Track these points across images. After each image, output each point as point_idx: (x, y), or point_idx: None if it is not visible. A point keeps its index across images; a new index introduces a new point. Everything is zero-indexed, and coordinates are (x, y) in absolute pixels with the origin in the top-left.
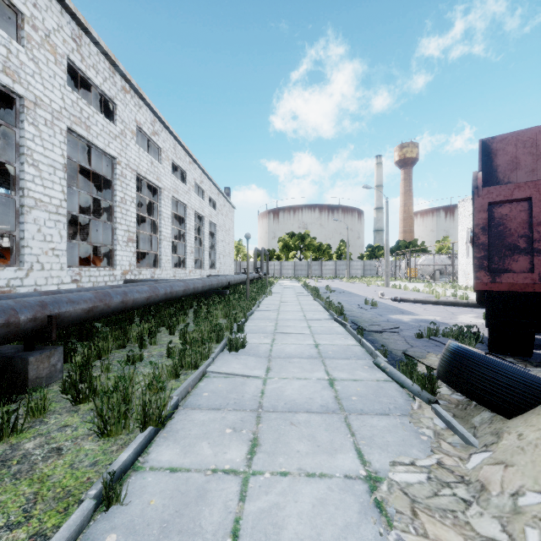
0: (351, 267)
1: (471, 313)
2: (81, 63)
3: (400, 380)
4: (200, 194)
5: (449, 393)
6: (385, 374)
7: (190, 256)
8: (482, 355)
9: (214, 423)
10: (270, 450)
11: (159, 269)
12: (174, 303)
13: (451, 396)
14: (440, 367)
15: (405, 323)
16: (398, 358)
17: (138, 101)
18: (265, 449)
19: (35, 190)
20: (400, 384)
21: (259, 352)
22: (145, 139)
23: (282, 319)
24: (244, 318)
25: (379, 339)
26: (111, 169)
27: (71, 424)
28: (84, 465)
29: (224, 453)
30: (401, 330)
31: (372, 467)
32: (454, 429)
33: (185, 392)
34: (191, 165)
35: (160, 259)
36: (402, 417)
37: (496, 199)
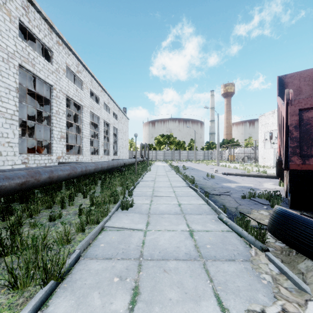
0: (196, 154)
1: (270, 181)
2: (28, 24)
3: (238, 231)
4: (108, 110)
5: (273, 241)
6: (227, 226)
7: (101, 147)
8: (307, 219)
9: (105, 272)
10: (148, 299)
11: (81, 155)
12: (90, 176)
13: (276, 244)
14: (271, 225)
15: (232, 188)
16: (233, 214)
17: (67, 51)
18: (143, 298)
19: None
20: (238, 234)
21: (141, 210)
22: (73, 76)
23: (157, 187)
24: (133, 186)
25: (219, 199)
26: (49, 92)
27: None
28: None
29: (110, 303)
30: (231, 193)
31: None
32: (287, 275)
33: (86, 244)
34: (102, 92)
35: (82, 149)
36: (245, 262)
37: (304, 107)
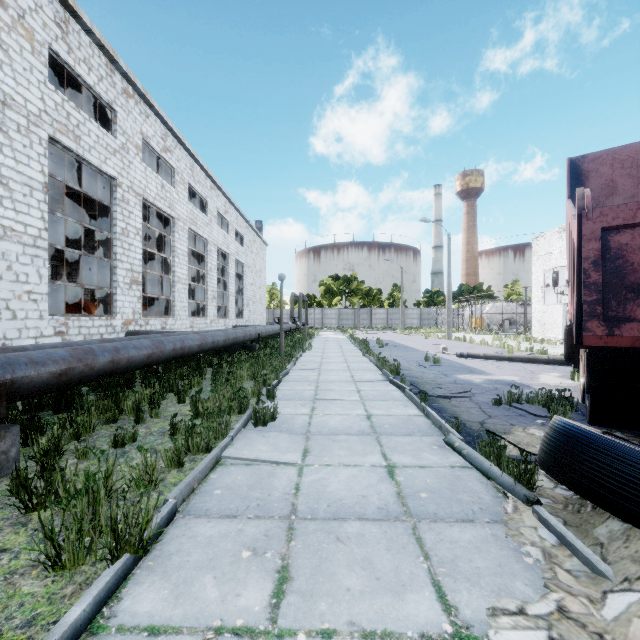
0: (405, 316)
1: (554, 371)
2: (68, 56)
3: (483, 468)
4: (225, 227)
5: (551, 486)
6: (462, 457)
7: (212, 302)
8: (611, 440)
9: (225, 540)
10: (307, 589)
11: (172, 318)
12: (189, 360)
13: (555, 491)
14: (545, 454)
15: (476, 385)
16: (476, 434)
17: (144, 109)
18: (298, 586)
19: (3, 215)
20: (483, 472)
21: (293, 426)
22: (155, 158)
23: (324, 381)
24: (276, 380)
25: (448, 407)
26: (108, 192)
27: (11, 547)
28: (12, 625)
29: (236, 596)
30: (473, 395)
31: (460, 616)
32: (571, 548)
33: (188, 490)
34: (213, 191)
35: (173, 306)
36: (493, 524)
37: (613, 224)
